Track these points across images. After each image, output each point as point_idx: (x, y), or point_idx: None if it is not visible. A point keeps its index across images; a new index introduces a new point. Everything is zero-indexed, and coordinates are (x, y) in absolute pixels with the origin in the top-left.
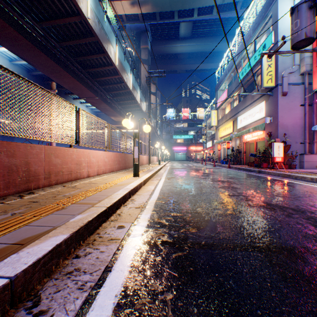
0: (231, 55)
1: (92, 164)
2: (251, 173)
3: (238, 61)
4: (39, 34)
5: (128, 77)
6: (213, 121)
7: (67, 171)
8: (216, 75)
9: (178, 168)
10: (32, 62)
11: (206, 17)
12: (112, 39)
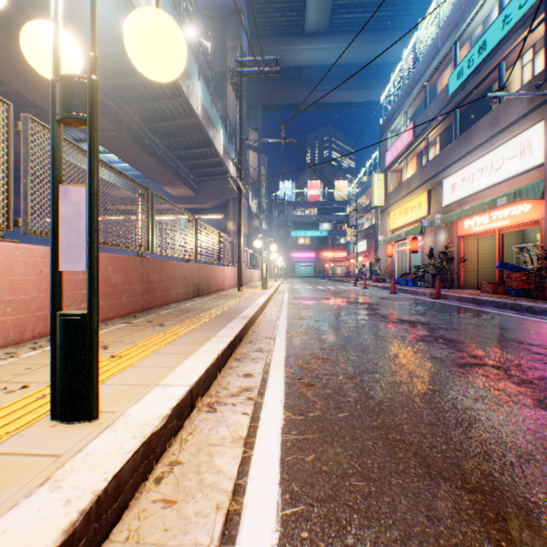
0: None
1: None
2: None
3: (445, 51)
4: None
5: (191, 86)
6: (376, 196)
7: None
8: (382, 101)
9: (311, 297)
10: None
11: None
12: None
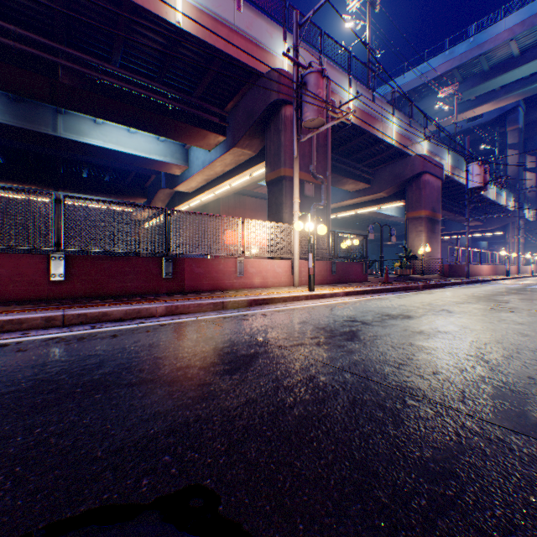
0: None
1: (482, 271)
2: None
3: None
4: None
5: (490, 191)
6: None
7: (477, 272)
8: None
9: None
10: None
11: None
12: None
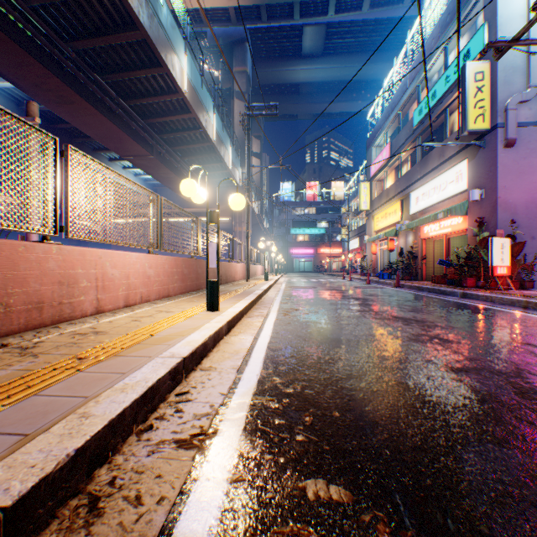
0: (422, 44)
1: (110, 282)
2: (448, 297)
3: (412, 90)
4: (27, 20)
5: (208, 119)
6: (363, 201)
7: (25, 302)
8: (369, 119)
9: (302, 286)
10: (17, 80)
11: (351, 17)
12: (177, 42)
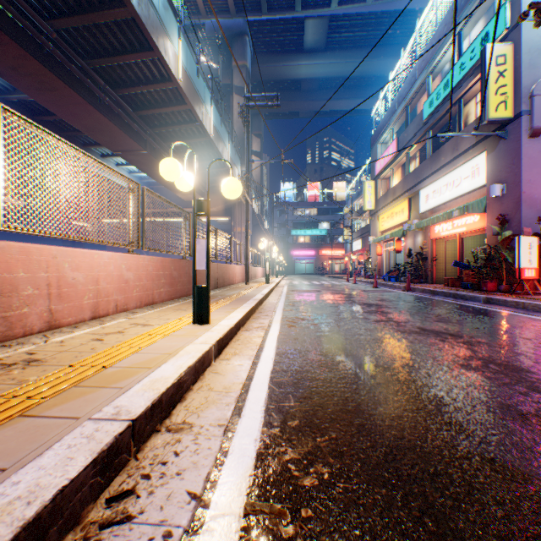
0: (455, 1)
1: (70, 288)
2: (470, 303)
3: (421, 81)
4: None
5: (205, 112)
6: (367, 200)
7: None
8: (373, 115)
9: (305, 290)
10: None
11: (354, 10)
12: (170, 25)
